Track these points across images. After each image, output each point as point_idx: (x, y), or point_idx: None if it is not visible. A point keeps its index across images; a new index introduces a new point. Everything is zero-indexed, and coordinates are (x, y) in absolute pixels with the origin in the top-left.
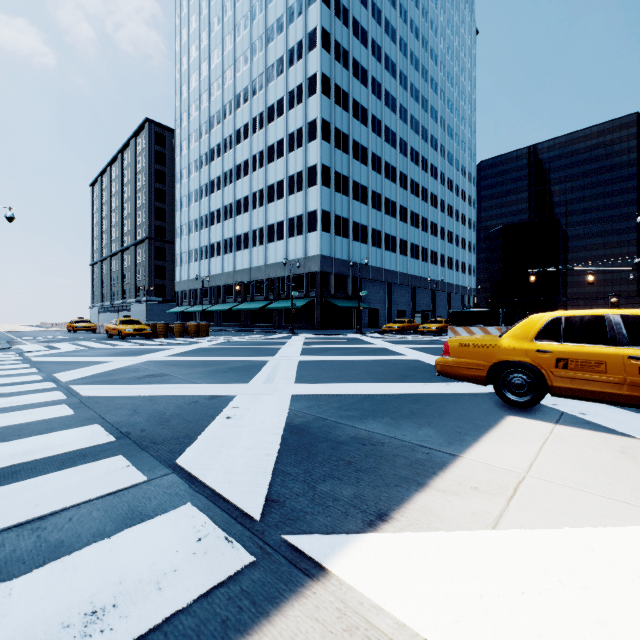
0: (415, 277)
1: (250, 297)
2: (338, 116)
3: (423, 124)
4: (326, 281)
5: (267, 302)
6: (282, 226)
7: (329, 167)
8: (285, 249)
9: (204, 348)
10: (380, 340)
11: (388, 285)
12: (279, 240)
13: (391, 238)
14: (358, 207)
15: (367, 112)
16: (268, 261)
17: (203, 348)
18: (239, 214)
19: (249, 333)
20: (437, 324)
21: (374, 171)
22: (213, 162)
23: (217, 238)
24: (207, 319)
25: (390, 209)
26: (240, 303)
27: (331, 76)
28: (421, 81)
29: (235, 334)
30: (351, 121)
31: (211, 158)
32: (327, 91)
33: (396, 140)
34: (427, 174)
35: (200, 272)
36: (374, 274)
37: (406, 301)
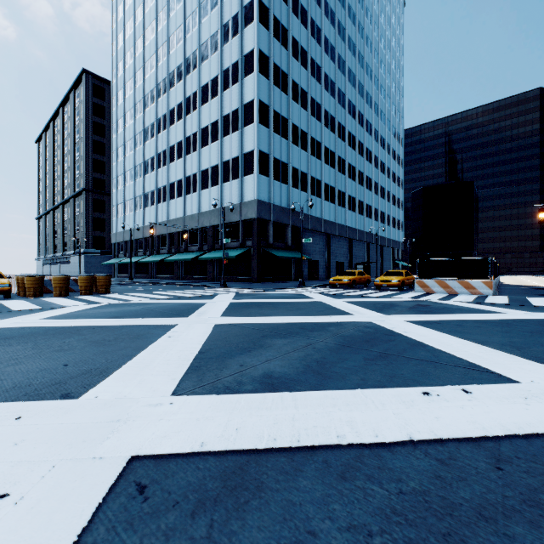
0: (352, 229)
1: (183, 247)
2: (277, 51)
3: (359, 79)
4: (264, 229)
5: (200, 252)
6: (216, 170)
7: (267, 105)
8: (219, 195)
9: (9, 329)
10: (341, 300)
11: (327, 236)
12: (213, 186)
13: (330, 188)
14: (298, 152)
15: (307, 54)
16: (202, 209)
17: (7, 329)
18: (173, 161)
19: (172, 287)
20: (397, 276)
21: (314, 117)
22: (147, 109)
23: (151, 187)
24: (142, 271)
25: (329, 159)
26: (174, 254)
27: (269, 6)
28: (358, 36)
29: (152, 289)
30: (290, 59)
31: (145, 105)
32: (265, 21)
33: (335, 90)
34: (363, 129)
35: (135, 223)
36: (314, 224)
37: (344, 253)
